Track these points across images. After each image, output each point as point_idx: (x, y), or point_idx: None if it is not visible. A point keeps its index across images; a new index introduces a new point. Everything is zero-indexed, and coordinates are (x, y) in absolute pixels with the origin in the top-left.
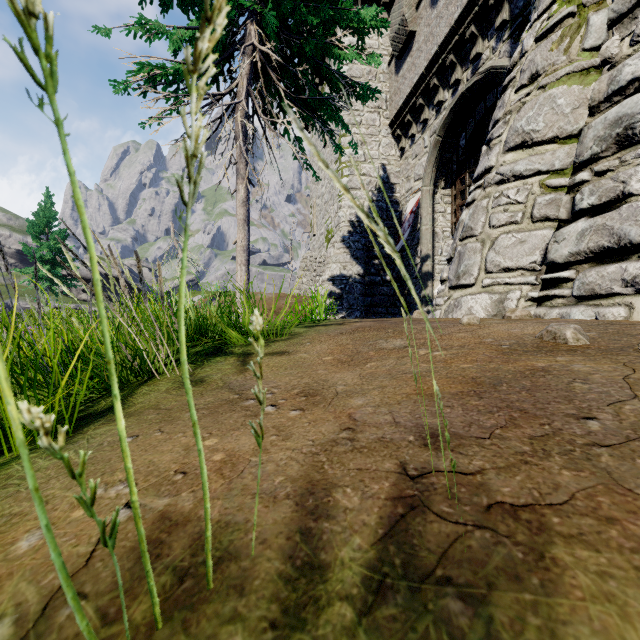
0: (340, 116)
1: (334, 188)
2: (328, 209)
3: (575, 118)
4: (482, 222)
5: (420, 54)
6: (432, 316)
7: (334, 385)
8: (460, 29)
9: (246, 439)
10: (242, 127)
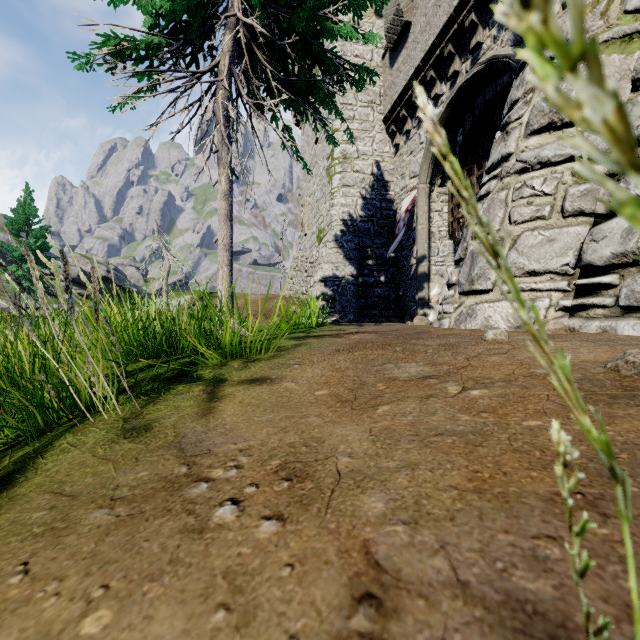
0: (334, 101)
1: (326, 185)
2: (320, 207)
3: None
4: (500, 217)
5: (416, 45)
6: (439, 325)
7: (333, 453)
8: (459, 17)
9: (165, 618)
10: (224, 111)
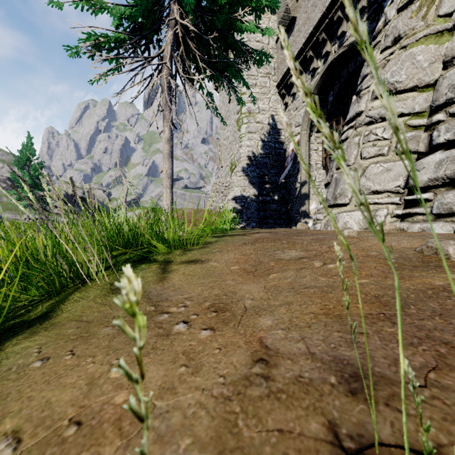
0: (242, 75)
1: (236, 132)
2: (232, 148)
3: (432, 71)
4: (354, 155)
5: (299, 33)
6: (313, 228)
7: (242, 298)
8: (330, 14)
9: (154, 370)
10: (167, 83)
